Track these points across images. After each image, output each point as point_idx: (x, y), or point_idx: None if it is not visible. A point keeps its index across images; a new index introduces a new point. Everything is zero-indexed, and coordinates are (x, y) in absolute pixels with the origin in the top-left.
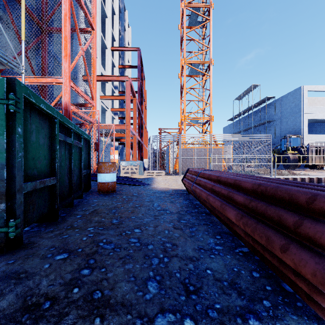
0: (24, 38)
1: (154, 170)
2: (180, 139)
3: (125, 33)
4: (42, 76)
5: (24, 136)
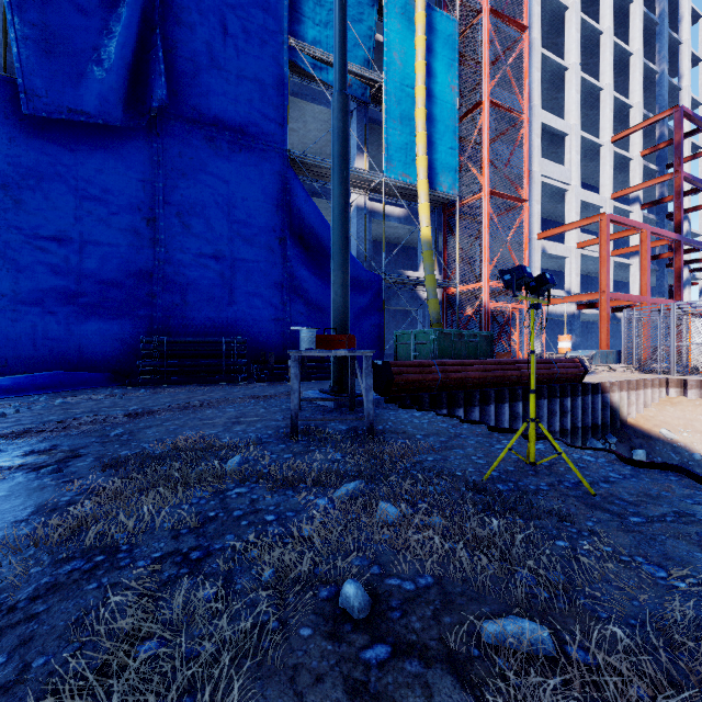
0: (458, 261)
1: (617, 364)
2: (673, 312)
3: (680, 50)
4: (470, 283)
5: (438, 344)
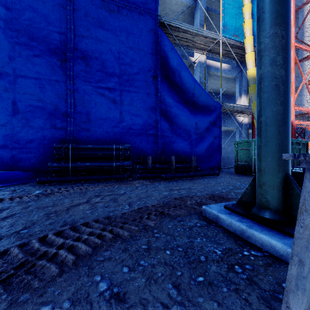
0: None
1: None
2: None
3: None
4: None
5: None
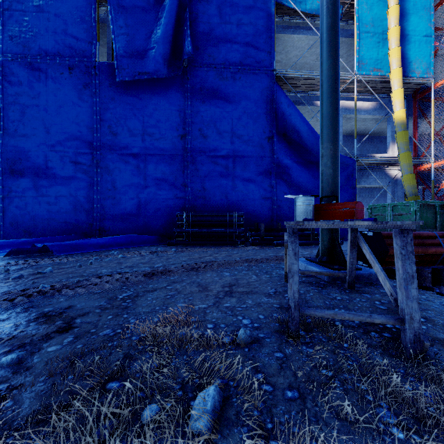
0: (433, 139)
1: None
2: None
3: None
4: None
5: (420, 215)
